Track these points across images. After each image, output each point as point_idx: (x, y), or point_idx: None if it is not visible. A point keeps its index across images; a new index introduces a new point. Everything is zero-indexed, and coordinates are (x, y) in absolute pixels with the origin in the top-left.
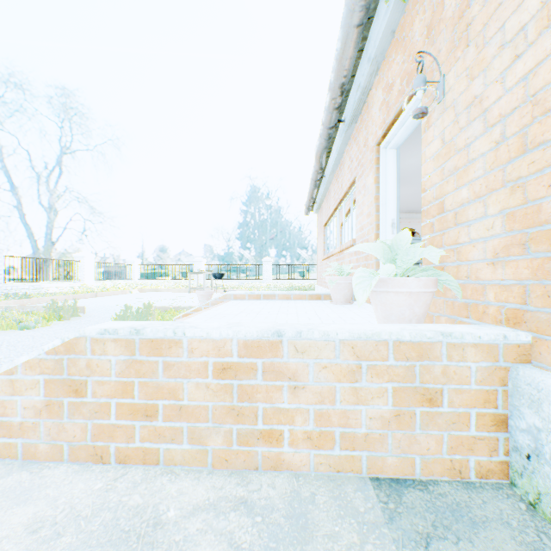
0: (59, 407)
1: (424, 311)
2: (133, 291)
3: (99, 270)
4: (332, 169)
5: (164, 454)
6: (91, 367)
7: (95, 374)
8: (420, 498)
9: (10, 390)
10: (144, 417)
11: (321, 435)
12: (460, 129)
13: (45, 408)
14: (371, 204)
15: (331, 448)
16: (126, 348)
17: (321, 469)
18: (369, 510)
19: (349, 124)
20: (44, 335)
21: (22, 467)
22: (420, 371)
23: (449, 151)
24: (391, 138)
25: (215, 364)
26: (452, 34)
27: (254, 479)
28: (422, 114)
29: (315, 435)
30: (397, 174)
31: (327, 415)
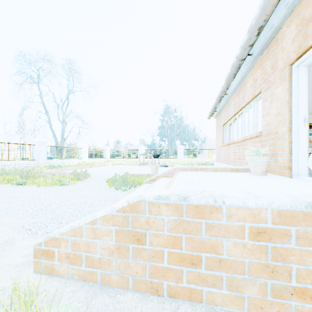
0: (126, 250)
1: None
2: (109, 164)
3: (90, 153)
4: (234, 88)
5: (205, 295)
6: (149, 223)
7: (151, 228)
8: None
9: (92, 235)
10: (189, 264)
11: None
12: None
13: (115, 250)
14: (281, 107)
15: None
16: (175, 210)
17: None
18: None
19: (256, 56)
20: (74, 189)
21: (101, 290)
22: None
23: None
24: (306, 57)
25: (250, 228)
26: None
27: None
28: None
29: None
30: (306, 84)
31: None
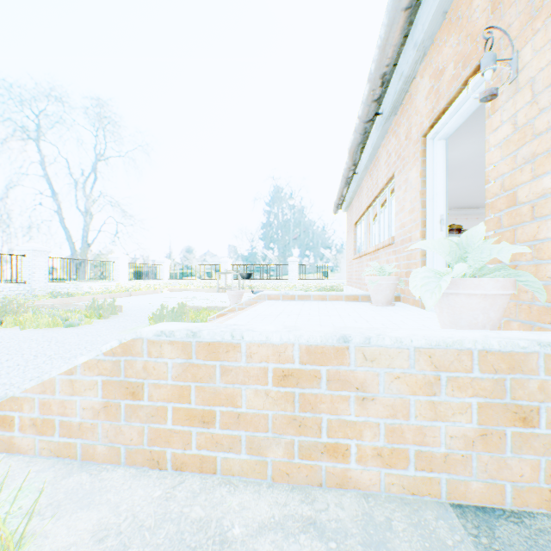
0: (116, 409)
1: (499, 315)
2: (164, 290)
3: (132, 271)
4: (366, 165)
5: (221, 463)
6: (148, 369)
7: (151, 376)
8: (517, 533)
9: (70, 390)
10: (200, 423)
11: (393, 452)
12: (539, 110)
13: (102, 409)
14: (415, 200)
15: (404, 467)
16: (182, 351)
17: (393, 490)
18: (459, 543)
19: (387, 116)
20: (87, 333)
21: (81, 467)
22: (511, 385)
23: (524, 136)
24: (440, 127)
25: (275, 370)
26: (527, 4)
27: (318, 497)
28: (491, 97)
29: (386, 452)
30: (445, 166)
31: (400, 431)
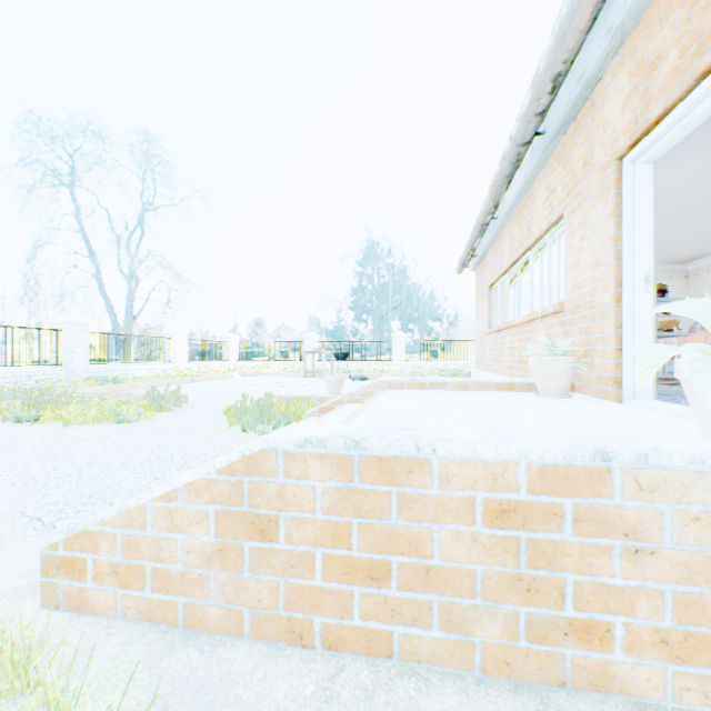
0: (237, 554)
1: None
2: (234, 375)
3: (192, 349)
4: (511, 206)
5: (399, 641)
6: (284, 496)
7: (289, 507)
8: None
9: (167, 523)
10: (366, 579)
11: (687, 638)
12: None
13: (216, 554)
14: (601, 249)
15: (706, 663)
16: (337, 469)
17: (687, 700)
18: None
19: (552, 137)
20: (149, 431)
21: (185, 639)
22: None
23: None
24: (649, 145)
25: (487, 503)
26: None
27: (564, 705)
28: None
29: (675, 637)
30: (651, 201)
31: (699, 604)
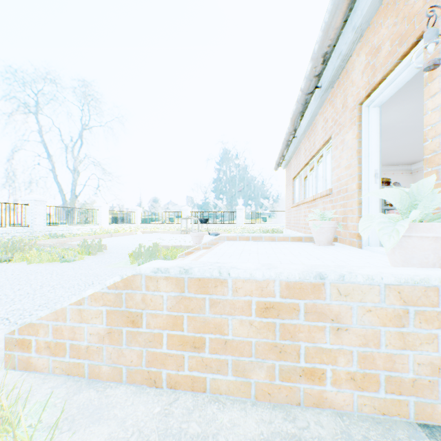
0: (119, 335)
1: None
2: (138, 232)
3: (112, 216)
4: (304, 130)
5: (210, 383)
6: (145, 301)
7: (148, 307)
8: None
9: (78, 318)
10: (192, 348)
11: (365, 377)
12: None
13: (106, 335)
14: (351, 157)
15: (375, 390)
16: (175, 285)
17: (365, 410)
18: None
19: (325, 89)
20: (80, 267)
21: (89, 384)
22: None
23: None
24: (376, 96)
25: (258, 303)
26: None
27: (298, 415)
28: (434, 66)
29: (358, 376)
30: (379, 129)
31: (371, 358)
